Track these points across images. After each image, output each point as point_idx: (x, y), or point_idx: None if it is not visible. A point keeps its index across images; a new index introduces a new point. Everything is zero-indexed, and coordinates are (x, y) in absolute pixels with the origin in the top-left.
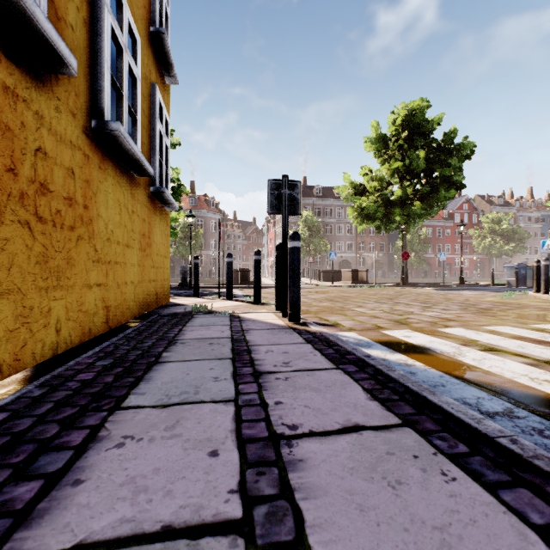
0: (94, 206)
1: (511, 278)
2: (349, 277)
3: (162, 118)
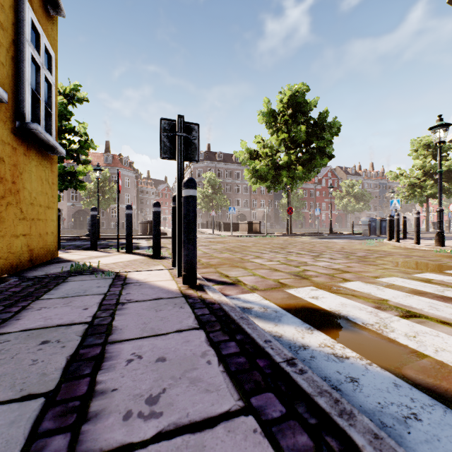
0: None
1: (366, 229)
2: (245, 228)
3: (40, 46)
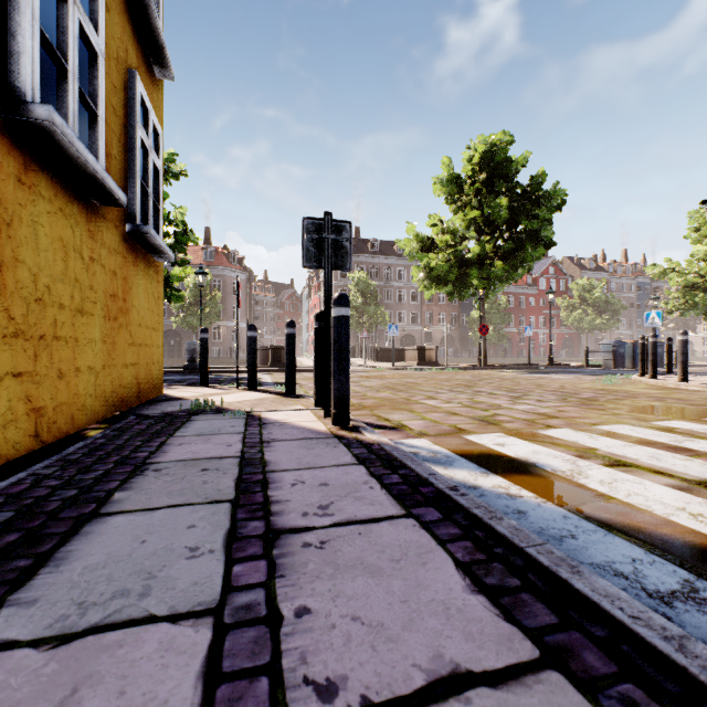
0: (7, 244)
1: (608, 358)
2: (414, 356)
3: (148, 124)
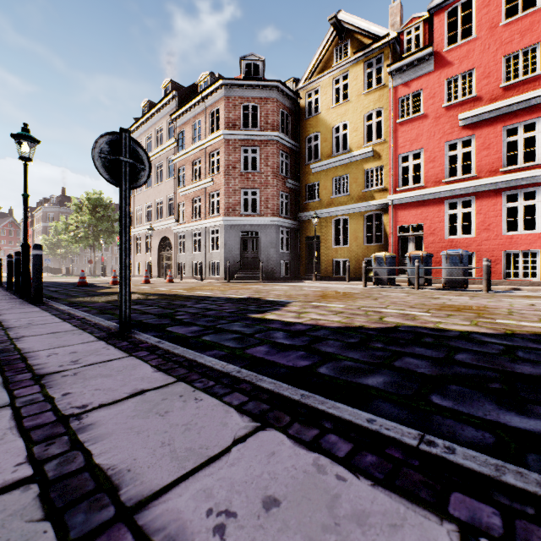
0: None
1: None
2: (65, 272)
3: None
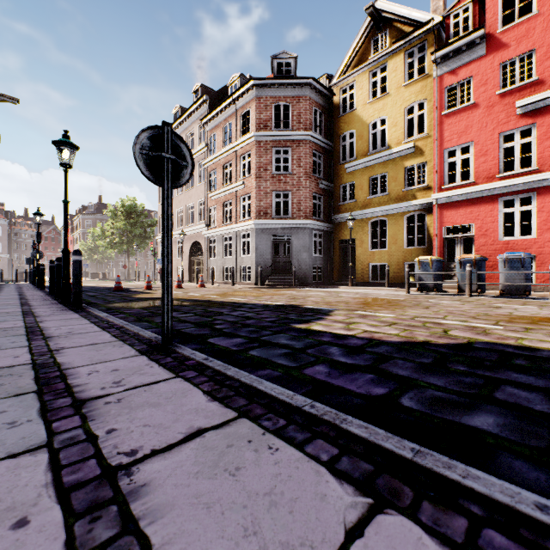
0: None
1: None
2: (101, 276)
3: None
